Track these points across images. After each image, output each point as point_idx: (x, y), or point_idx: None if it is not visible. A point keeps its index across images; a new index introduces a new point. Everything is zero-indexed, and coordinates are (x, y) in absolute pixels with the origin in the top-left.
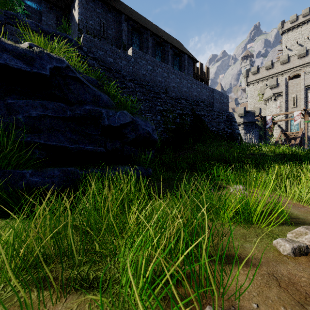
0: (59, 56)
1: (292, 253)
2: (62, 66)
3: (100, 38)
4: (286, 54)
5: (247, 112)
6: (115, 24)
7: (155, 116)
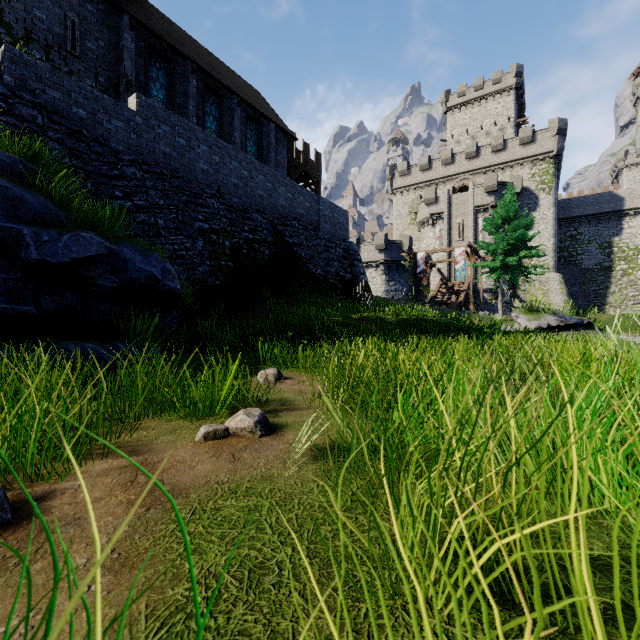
0: None
1: (204, 438)
2: None
3: (65, 56)
4: (450, 150)
5: (391, 243)
6: (104, 30)
7: (191, 243)
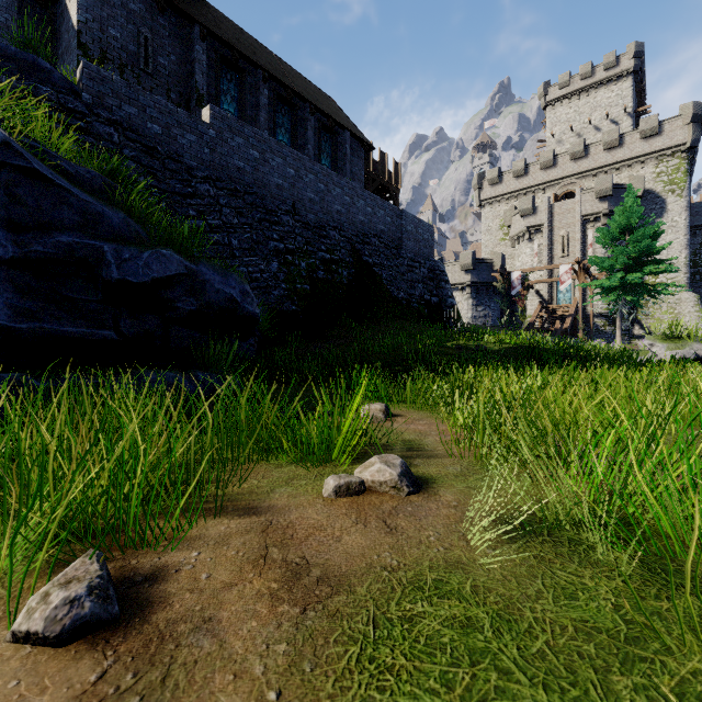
0: None
1: (334, 493)
2: None
3: (138, 74)
4: (550, 151)
5: (479, 262)
6: (176, 44)
7: (266, 264)
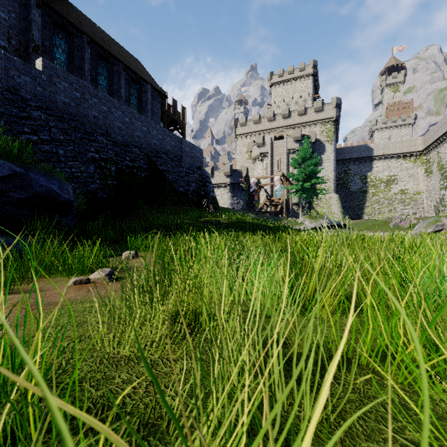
0: None
1: (73, 283)
2: None
3: None
4: (272, 111)
5: (234, 171)
6: (16, 5)
7: (85, 167)
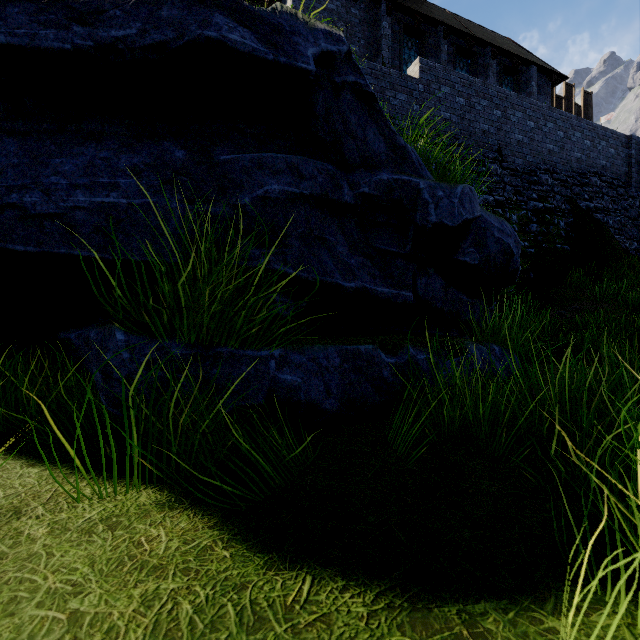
0: (329, 27)
1: None
2: (338, 50)
3: None
4: None
5: None
6: (364, 28)
7: None
